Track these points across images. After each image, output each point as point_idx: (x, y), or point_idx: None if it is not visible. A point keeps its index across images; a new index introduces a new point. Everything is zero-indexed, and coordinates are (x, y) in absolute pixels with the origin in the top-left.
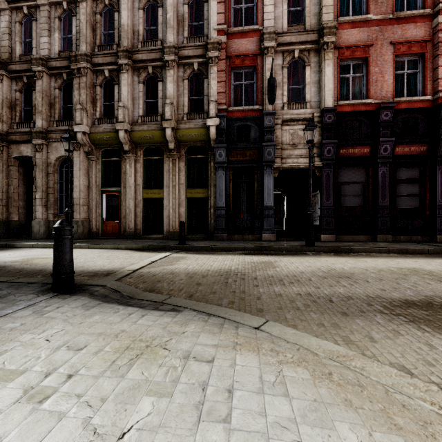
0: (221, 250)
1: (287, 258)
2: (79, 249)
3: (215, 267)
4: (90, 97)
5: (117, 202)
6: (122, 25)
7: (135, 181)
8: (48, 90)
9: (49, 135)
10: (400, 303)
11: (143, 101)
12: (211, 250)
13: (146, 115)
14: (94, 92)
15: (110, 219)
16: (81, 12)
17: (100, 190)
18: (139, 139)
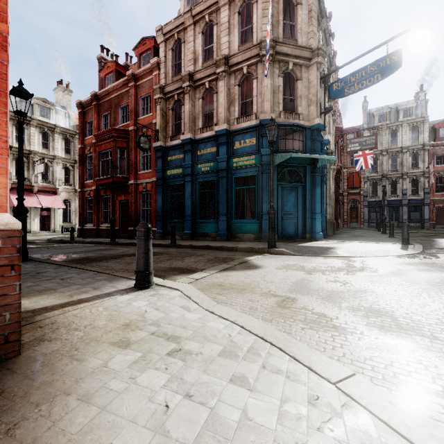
0: None
1: None
2: None
3: None
4: None
5: None
6: None
7: None
8: None
9: None
10: None
11: None
12: None
13: None
14: None
15: None
16: None
17: None
18: None
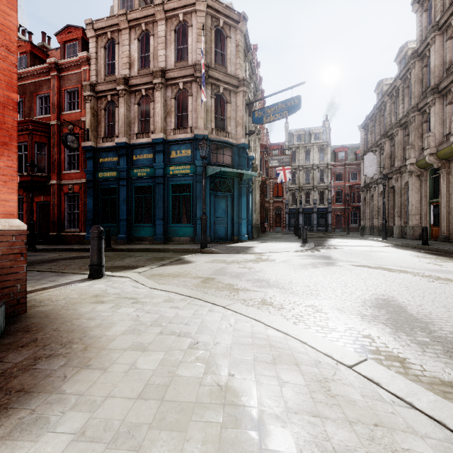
0: (434, 250)
1: (413, 254)
2: (377, 242)
3: (356, 249)
4: (417, 135)
5: (438, 211)
6: (430, 70)
7: (447, 191)
8: (402, 139)
9: (400, 170)
10: (326, 256)
11: (449, 120)
12: (429, 250)
13: (448, 133)
14: (422, 128)
15: (436, 225)
16: (411, 78)
17: (428, 202)
18: (443, 156)
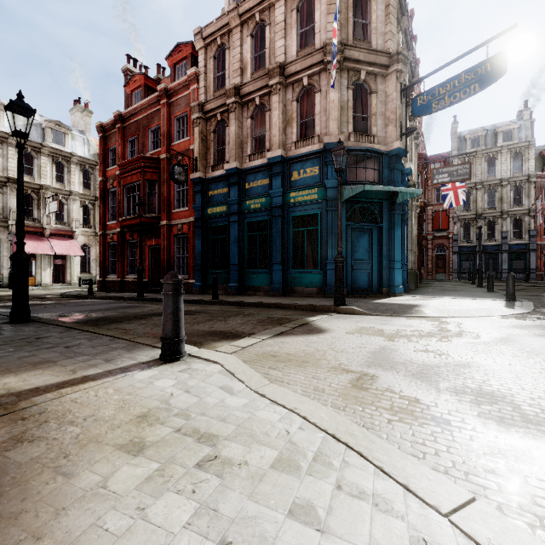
0: None
1: None
2: None
3: None
4: None
5: None
6: None
7: None
8: None
9: None
10: None
11: None
12: None
13: None
14: None
15: None
16: None
17: None
18: None
